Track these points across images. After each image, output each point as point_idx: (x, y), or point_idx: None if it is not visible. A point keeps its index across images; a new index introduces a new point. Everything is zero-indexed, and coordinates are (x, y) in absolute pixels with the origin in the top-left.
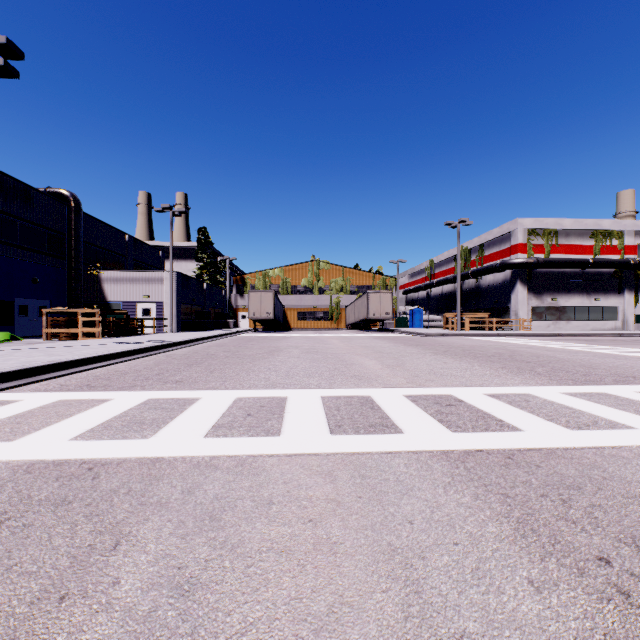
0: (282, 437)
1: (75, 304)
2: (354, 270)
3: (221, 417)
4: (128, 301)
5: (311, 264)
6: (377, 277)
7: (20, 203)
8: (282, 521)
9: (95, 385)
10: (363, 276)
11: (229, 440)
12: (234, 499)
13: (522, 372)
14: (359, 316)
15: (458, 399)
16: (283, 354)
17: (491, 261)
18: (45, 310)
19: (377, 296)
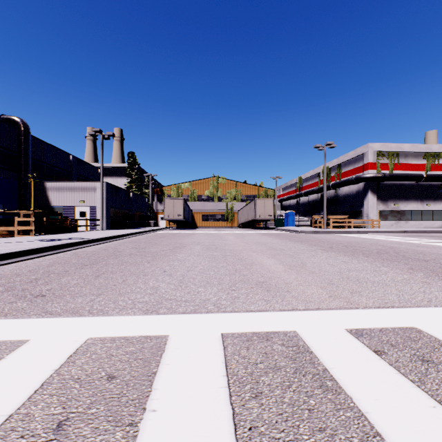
0: None
1: (24, 208)
2: (244, 184)
3: None
4: (68, 205)
5: (212, 179)
6: (261, 189)
7: None
8: None
9: None
10: (250, 188)
11: None
12: None
13: None
14: (248, 217)
15: None
16: (185, 251)
17: (347, 176)
18: None
19: (262, 202)
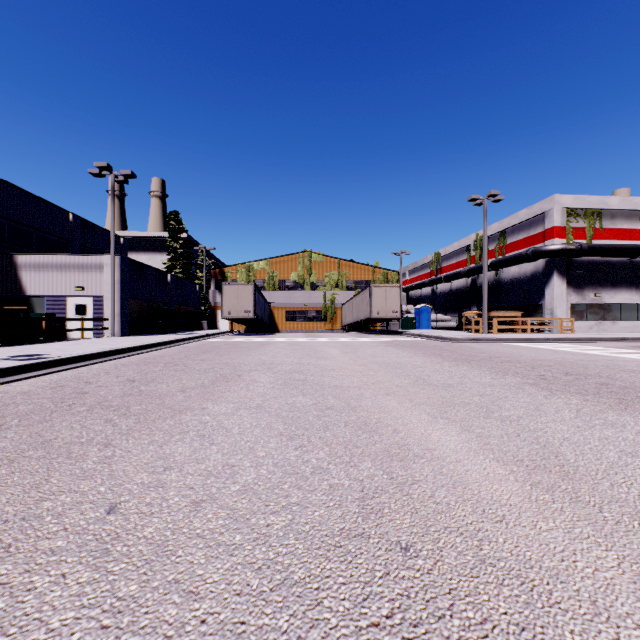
0: None
1: None
2: (351, 263)
3: None
4: (54, 295)
5: (302, 256)
6: (377, 271)
7: None
8: None
9: None
10: (361, 270)
11: None
12: None
13: None
14: (359, 315)
15: None
16: (232, 392)
17: (516, 250)
18: None
19: (382, 291)
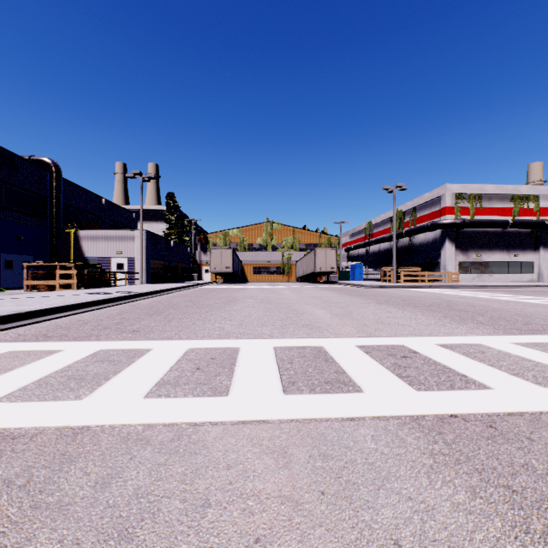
0: (230, 397)
1: (56, 259)
2: (303, 230)
3: (168, 371)
4: (103, 256)
5: (265, 225)
6: (323, 236)
7: (5, 169)
8: (218, 541)
9: (52, 335)
10: (311, 235)
11: (171, 401)
12: (159, 497)
13: (465, 321)
14: (307, 270)
15: (412, 350)
16: (239, 304)
17: (423, 222)
18: (26, 264)
19: (323, 252)
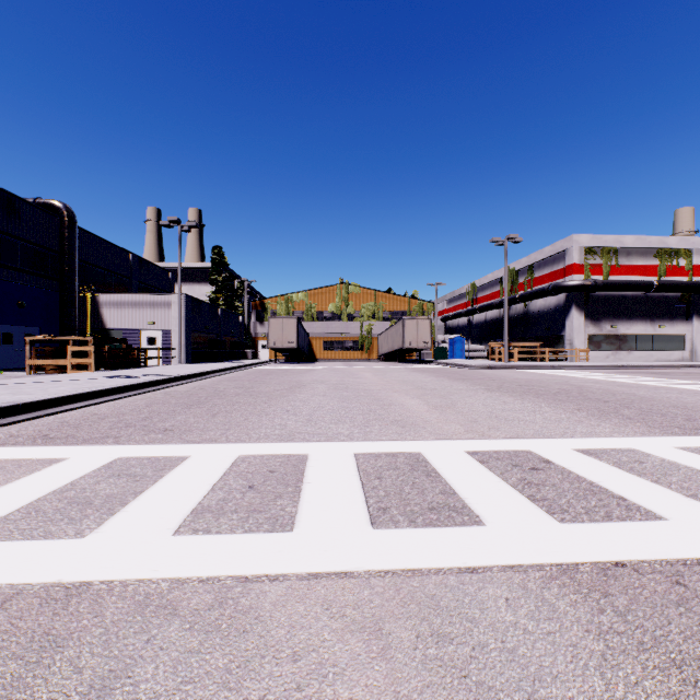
0: (296, 534)
1: (69, 332)
2: (387, 294)
3: (209, 492)
4: (130, 328)
5: (339, 287)
6: (413, 302)
7: (3, 215)
8: None
9: (55, 436)
10: (397, 301)
11: (211, 541)
12: None
13: (606, 415)
14: (393, 345)
15: (543, 458)
16: (306, 391)
17: (542, 284)
18: (28, 338)
19: (414, 323)
